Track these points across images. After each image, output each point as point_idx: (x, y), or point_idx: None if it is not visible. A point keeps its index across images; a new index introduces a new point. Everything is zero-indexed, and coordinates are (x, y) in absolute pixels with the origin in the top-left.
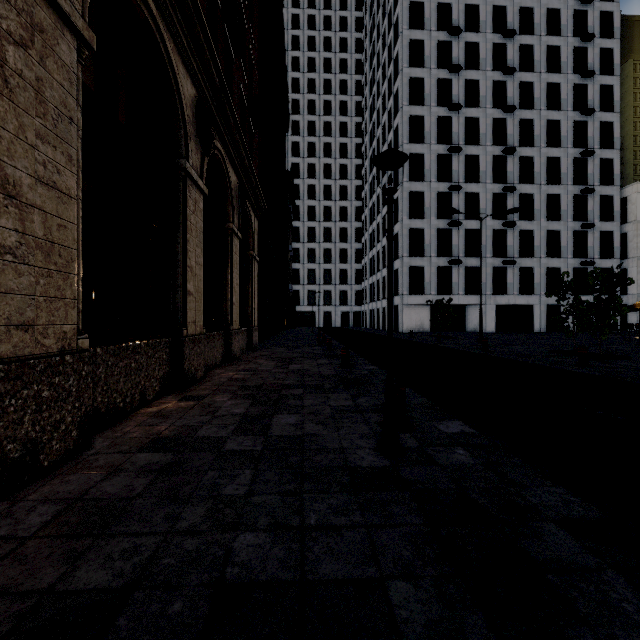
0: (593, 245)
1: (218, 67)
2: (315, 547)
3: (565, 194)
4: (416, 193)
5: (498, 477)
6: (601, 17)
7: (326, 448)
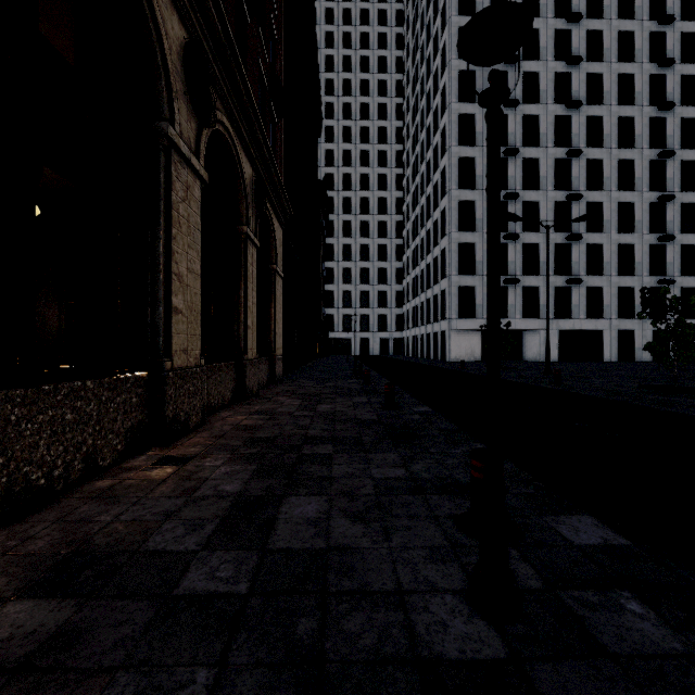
0: (673, 261)
1: (220, 8)
2: None
3: (640, 202)
4: (466, 202)
5: None
6: None
7: (369, 590)
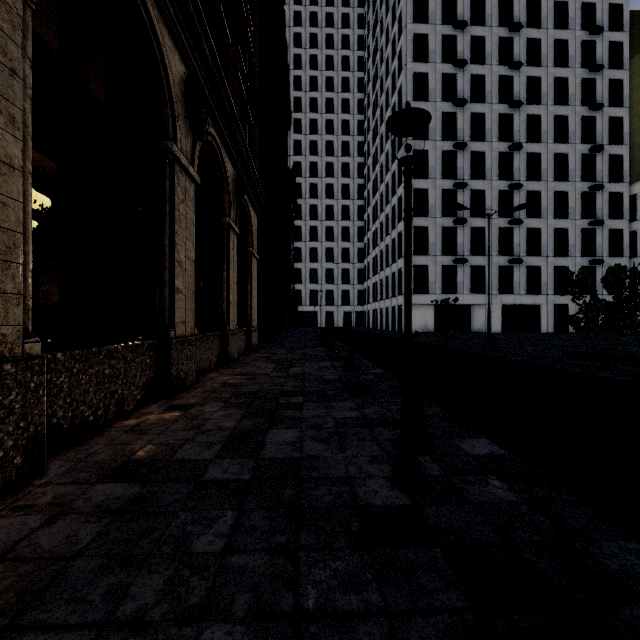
0: (602, 243)
1: (211, 44)
2: None
3: (573, 191)
4: (420, 190)
5: (553, 524)
6: (610, 10)
7: (329, 477)
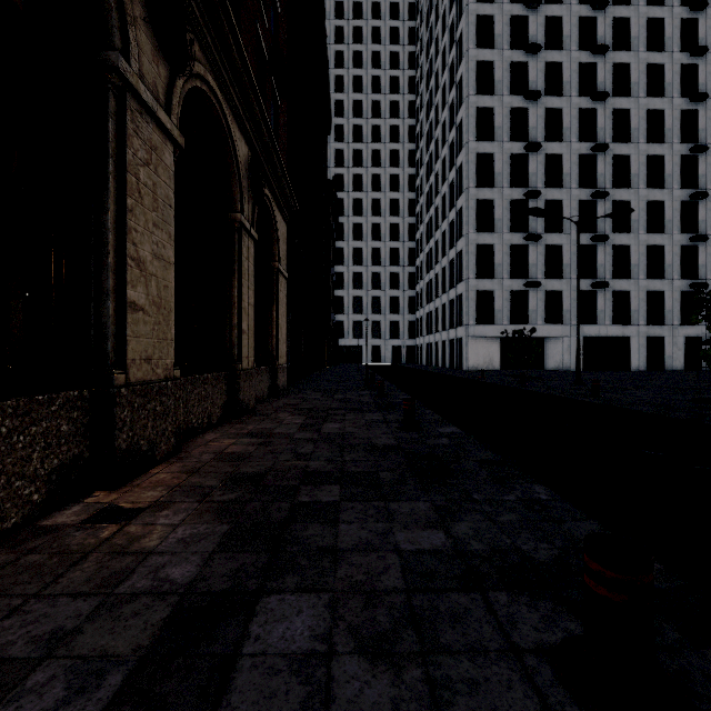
0: (705, 263)
1: None
2: None
3: (670, 200)
4: (484, 201)
5: None
6: None
7: None
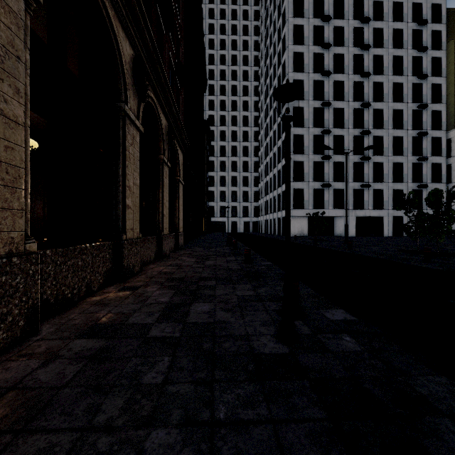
0: (426, 173)
1: (151, 34)
2: (224, 448)
3: (406, 136)
4: (298, 136)
5: (385, 365)
6: (432, 8)
7: (234, 335)
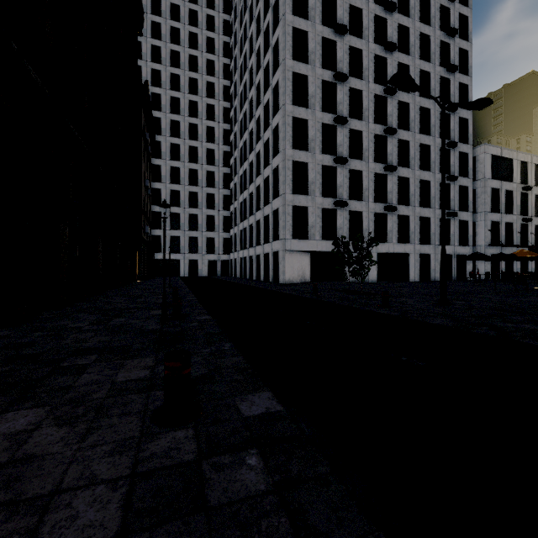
0: (454, 198)
1: None
2: None
3: (434, 146)
4: (299, 120)
5: None
6: None
7: None
